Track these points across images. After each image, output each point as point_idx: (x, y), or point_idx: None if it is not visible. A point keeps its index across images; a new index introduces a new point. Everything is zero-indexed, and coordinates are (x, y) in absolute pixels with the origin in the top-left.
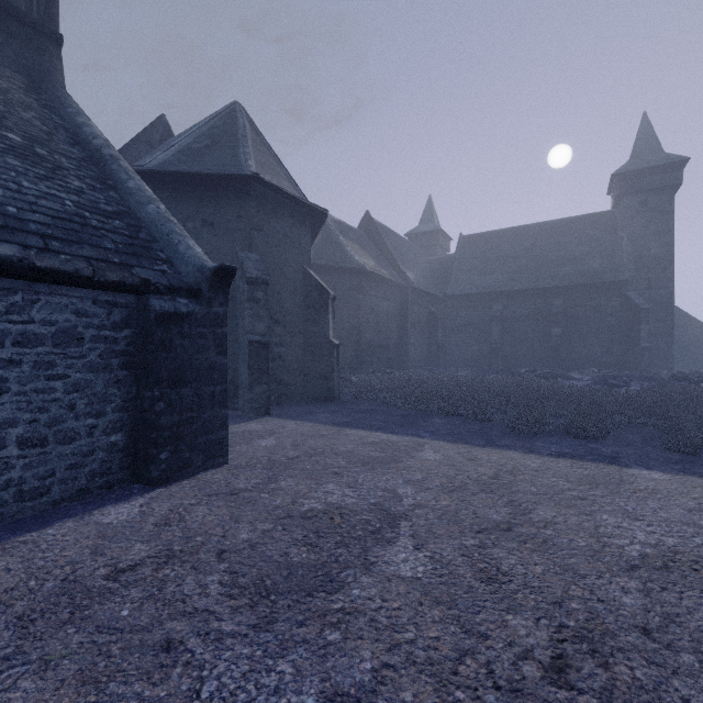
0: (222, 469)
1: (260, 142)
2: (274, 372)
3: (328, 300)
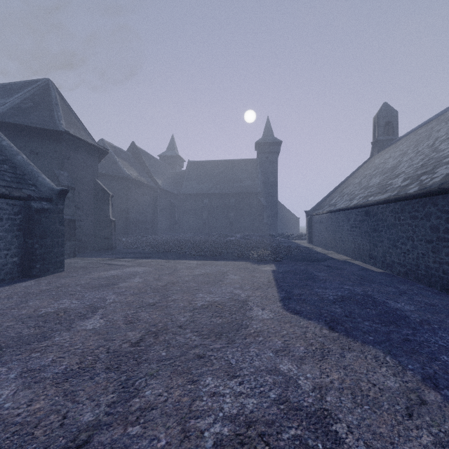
0: (63, 272)
1: (66, 107)
2: (76, 235)
3: (109, 197)
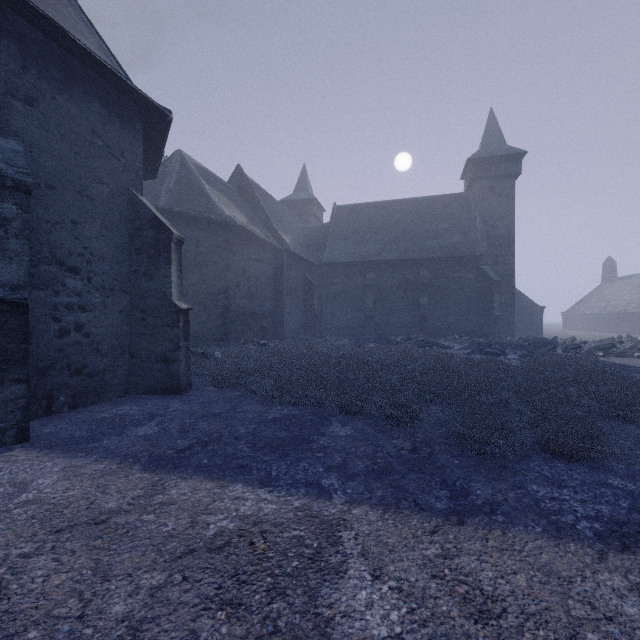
0: None
1: None
2: (64, 355)
3: (171, 243)
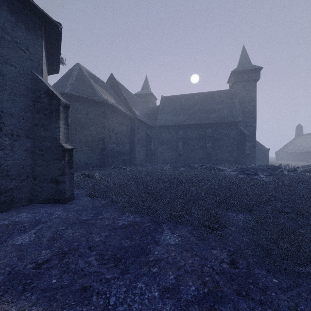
0: None
1: None
2: None
3: (59, 106)
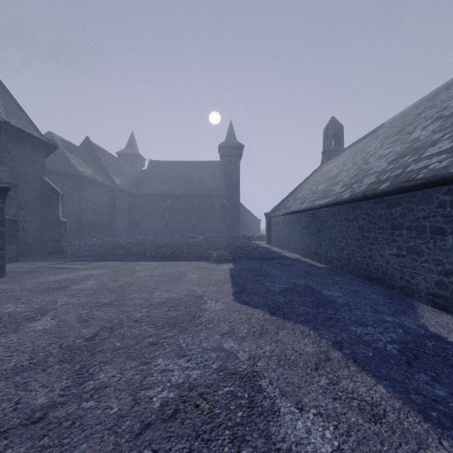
0: (3, 278)
1: (6, 94)
2: (19, 238)
3: (59, 196)
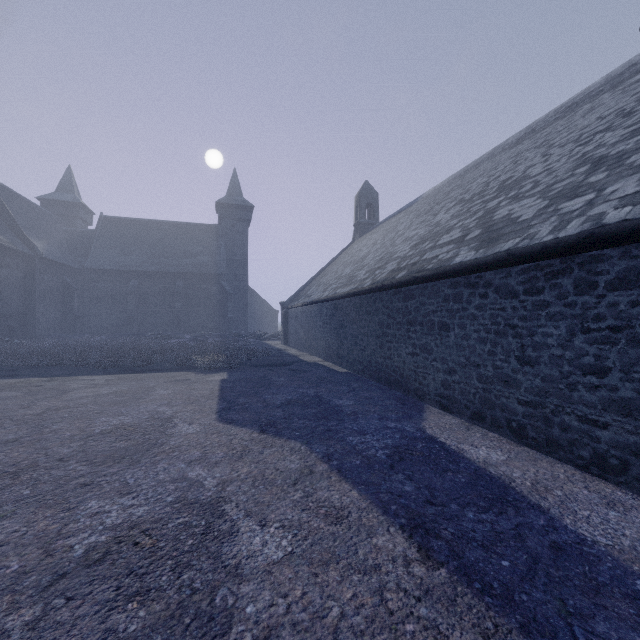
0: None
1: None
2: None
3: None
